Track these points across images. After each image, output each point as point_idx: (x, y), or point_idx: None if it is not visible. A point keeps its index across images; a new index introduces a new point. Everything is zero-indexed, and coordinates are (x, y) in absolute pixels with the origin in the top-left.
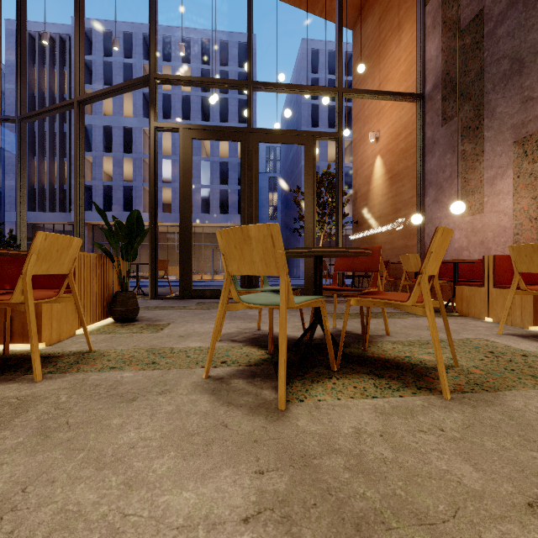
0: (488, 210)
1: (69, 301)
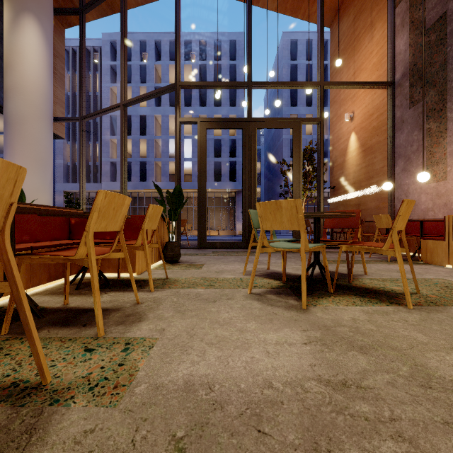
0: (451, 178)
1: (156, 246)
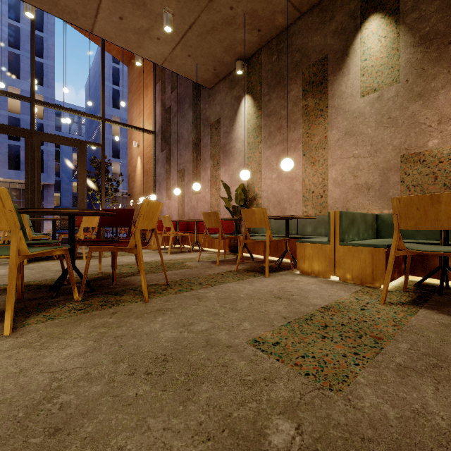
0: (172, 199)
1: None
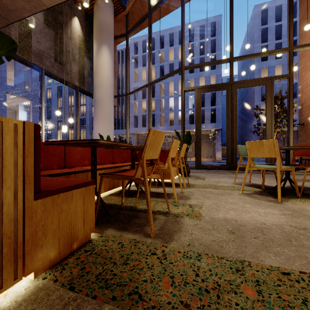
0: None
1: (182, 166)
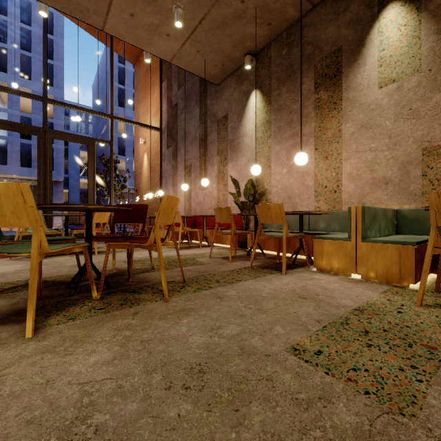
0: (179, 194)
1: None
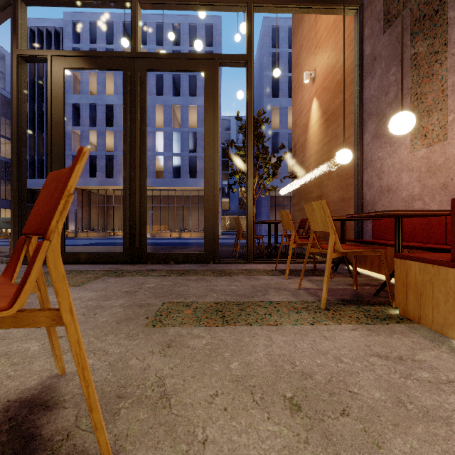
0: None
1: None
